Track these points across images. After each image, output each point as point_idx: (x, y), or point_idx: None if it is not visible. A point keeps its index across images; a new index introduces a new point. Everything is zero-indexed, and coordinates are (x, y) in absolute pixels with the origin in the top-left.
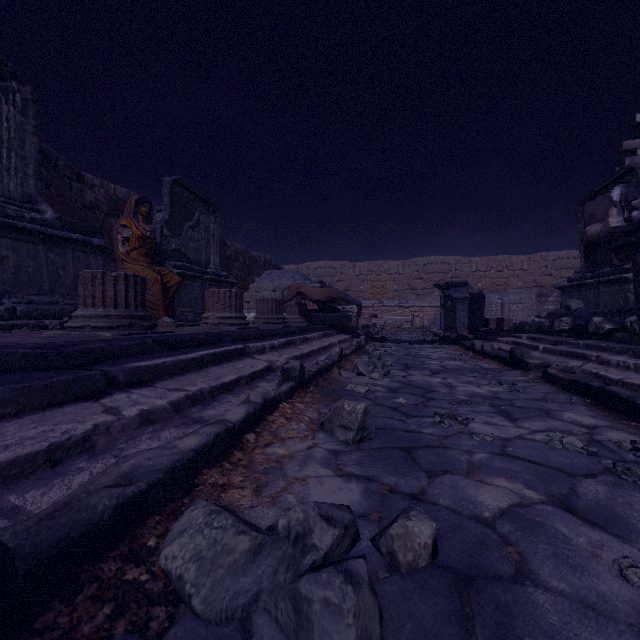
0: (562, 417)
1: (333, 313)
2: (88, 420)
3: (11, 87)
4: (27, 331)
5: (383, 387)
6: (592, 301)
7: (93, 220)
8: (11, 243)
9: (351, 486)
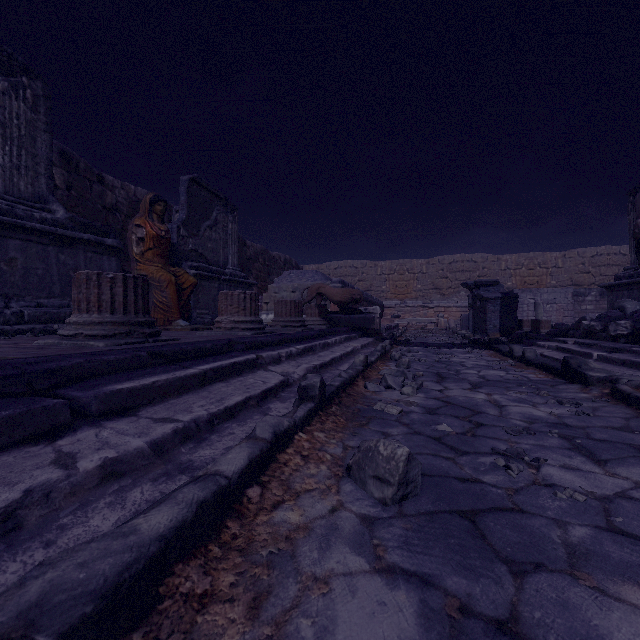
0: None
1: (355, 315)
2: (23, 480)
3: (21, 83)
4: (30, 337)
5: (418, 406)
6: None
7: (114, 222)
8: (20, 244)
9: (398, 597)
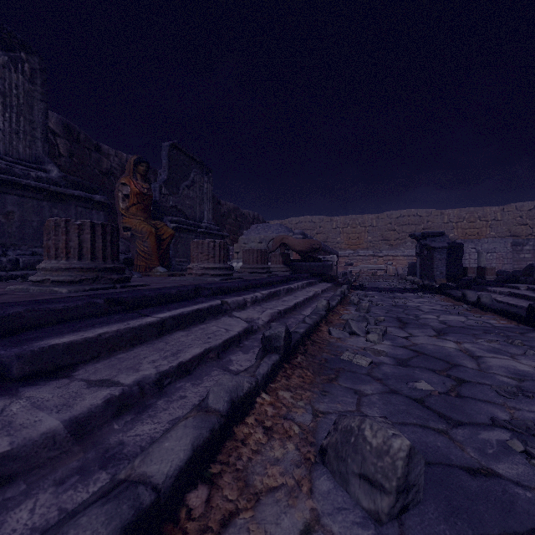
0: None
1: (315, 262)
2: None
3: (20, 57)
4: (20, 282)
5: (388, 356)
6: None
7: (109, 184)
8: (16, 199)
9: None
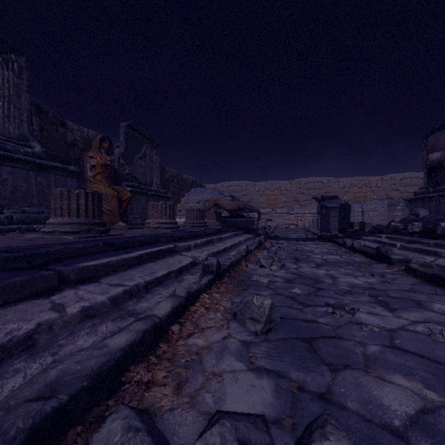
0: (433, 308)
1: (240, 218)
2: (34, 318)
3: (10, 58)
4: (18, 233)
5: (281, 278)
6: (434, 209)
7: (73, 154)
8: (10, 169)
9: (263, 383)
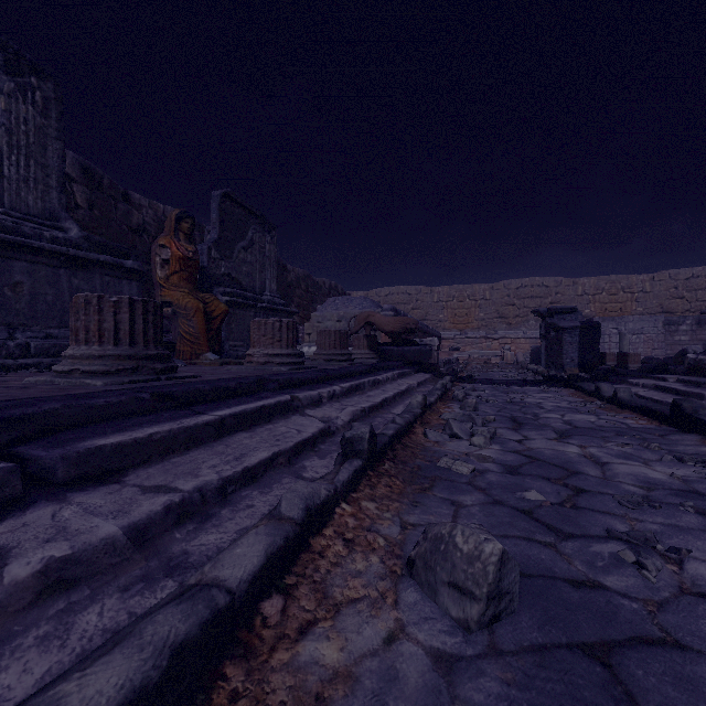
0: None
1: (409, 347)
2: None
3: (30, 84)
4: (33, 372)
5: (495, 463)
6: None
7: (140, 244)
8: (26, 266)
9: None
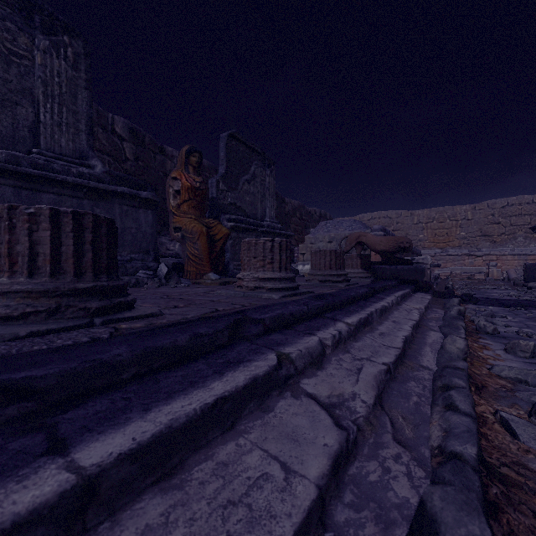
0: None
1: (403, 265)
2: None
3: (63, 41)
4: None
5: None
6: None
7: None
8: (54, 198)
9: None
